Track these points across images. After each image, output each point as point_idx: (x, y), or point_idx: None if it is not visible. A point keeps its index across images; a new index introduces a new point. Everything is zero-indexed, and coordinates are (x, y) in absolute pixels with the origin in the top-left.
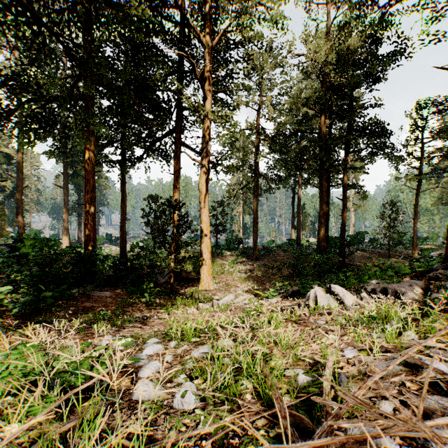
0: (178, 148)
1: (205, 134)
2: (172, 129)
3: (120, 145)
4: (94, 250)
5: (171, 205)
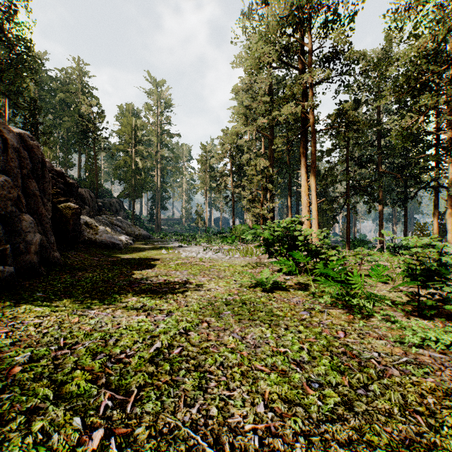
0: (435, 191)
1: (447, 184)
2: (431, 179)
3: (396, 196)
4: (382, 247)
5: (420, 227)
